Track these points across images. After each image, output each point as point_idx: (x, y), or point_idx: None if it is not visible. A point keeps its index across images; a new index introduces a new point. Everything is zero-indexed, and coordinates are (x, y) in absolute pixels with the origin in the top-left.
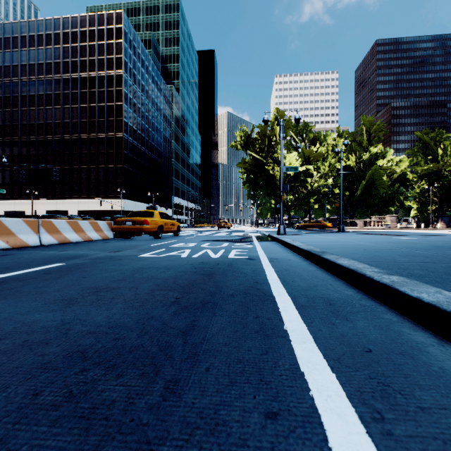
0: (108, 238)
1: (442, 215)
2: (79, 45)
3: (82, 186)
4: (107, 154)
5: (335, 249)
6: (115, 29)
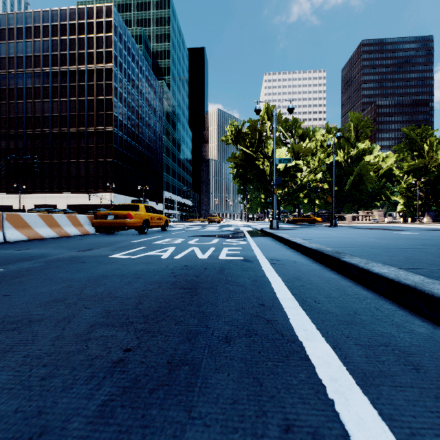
0: (89, 233)
1: (428, 210)
2: (69, 38)
3: (71, 180)
4: (97, 148)
5: (346, 247)
6: (105, 22)
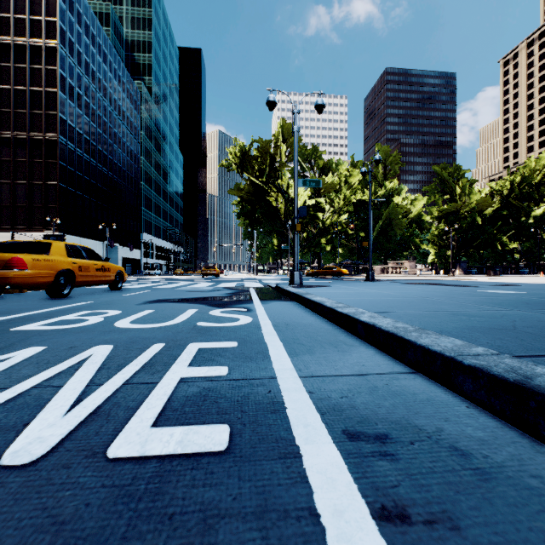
0: None
1: (461, 261)
2: None
3: None
4: (31, 164)
5: None
6: None
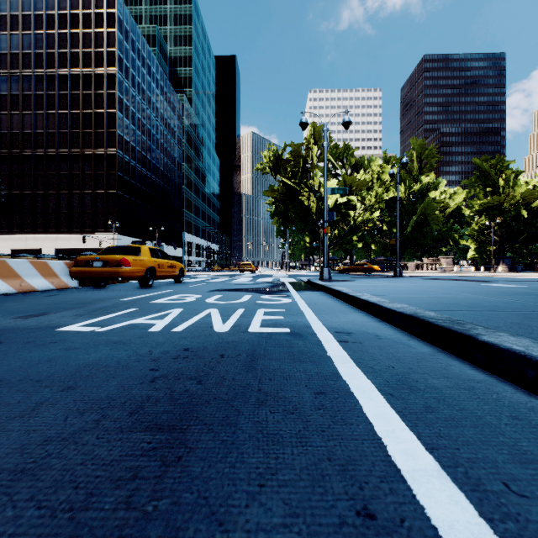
0: (68, 287)
1: (504, 257)
2: (58, 32)
3: (62, 217)
4: (95, 176)
5: (453, 309)
6: (107, 14)
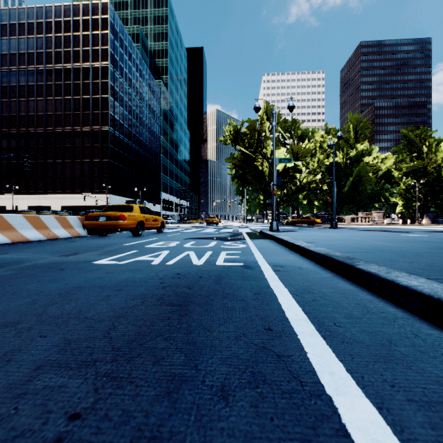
0: (80, 236)
1: (427, 212)
2: (63, 35)
3: (66, 181)
4: (92, 148)
5: (356, 251)
6: (101, 19)
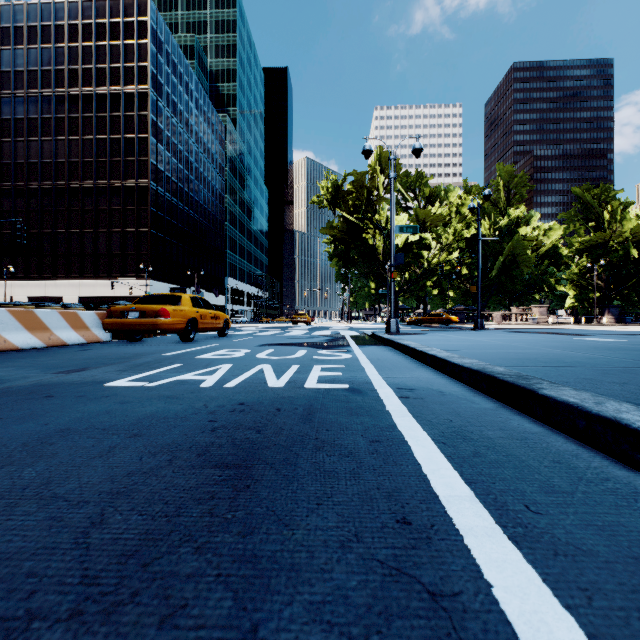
0: (100, 341)
1: (610, 306)
2: (81, 45)
3: (86, 260)
4: (124, 212)
5: (527, 365)
6: (138, 23)
